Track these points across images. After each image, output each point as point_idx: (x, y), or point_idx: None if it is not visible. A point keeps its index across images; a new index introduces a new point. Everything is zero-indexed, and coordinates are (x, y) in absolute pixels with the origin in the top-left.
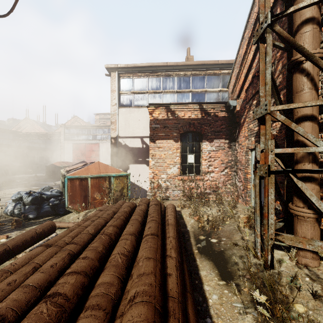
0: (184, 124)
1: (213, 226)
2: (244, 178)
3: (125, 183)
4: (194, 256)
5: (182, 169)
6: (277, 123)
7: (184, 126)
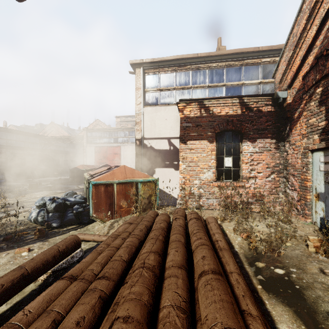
0: (220, 122)
1: (271, 249)
2: (299, 186)
3: (153, 189)
4: (259, 295)
5: (218, 174)
6: None
7: (221, 124)
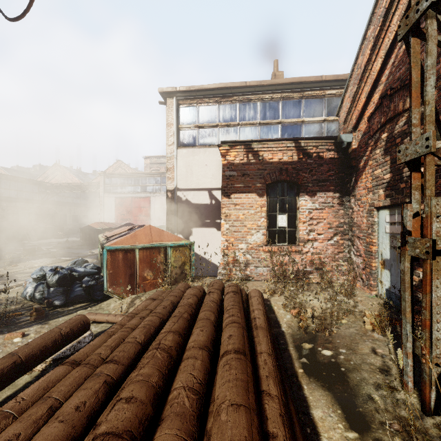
0: (272, 171)
1: (322, 328)
2: (365, 251)
3: (188, 256)
4: (298, 380)
5: (269, 236)
6: None
7: (273, 174)
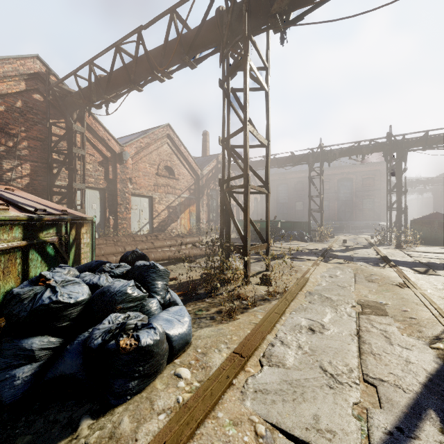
0: None
1: None
2: None
3: None
4: None
5: None
6: (23, 181)
7: None
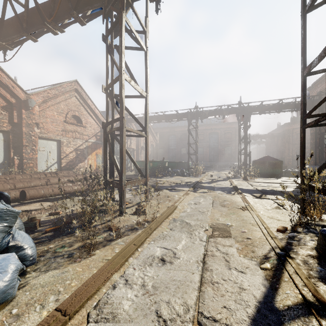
0: None
1: None
2: None
3: None
4: None
5: None
6: None
7: None
